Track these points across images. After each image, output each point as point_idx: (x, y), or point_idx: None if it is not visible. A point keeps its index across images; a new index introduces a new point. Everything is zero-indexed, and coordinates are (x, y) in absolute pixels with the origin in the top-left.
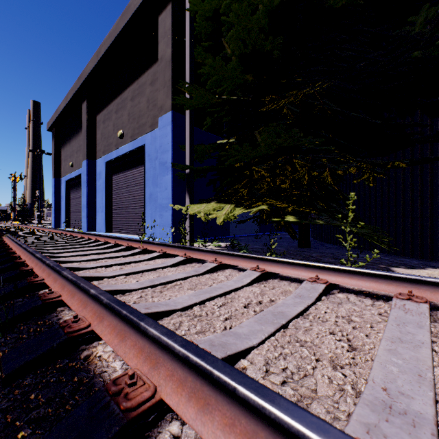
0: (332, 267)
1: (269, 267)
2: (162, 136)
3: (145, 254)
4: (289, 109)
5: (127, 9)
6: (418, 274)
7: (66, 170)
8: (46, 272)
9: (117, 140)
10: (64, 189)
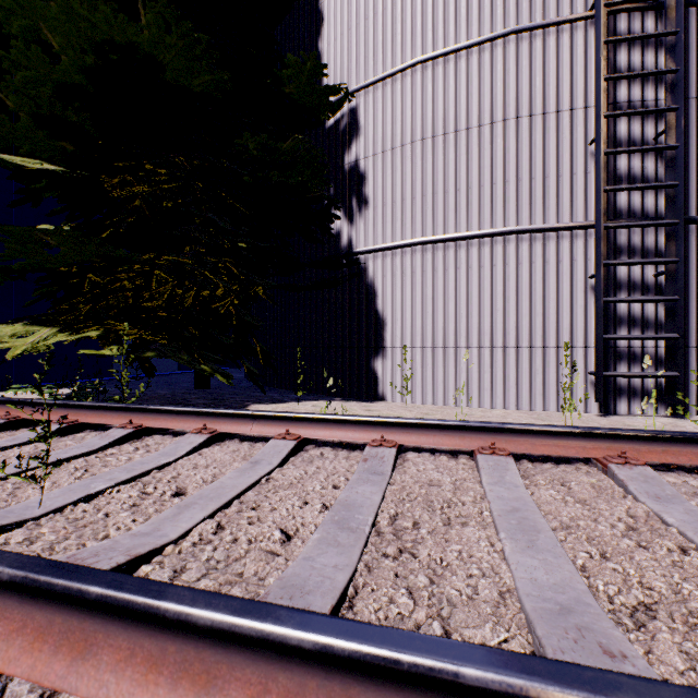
0: (86, 405)
1: (29, 412)
2: None
3: None
4: (146, 201)
5: None
6: (266, 408)
7: None
8: None
9: None
10: None
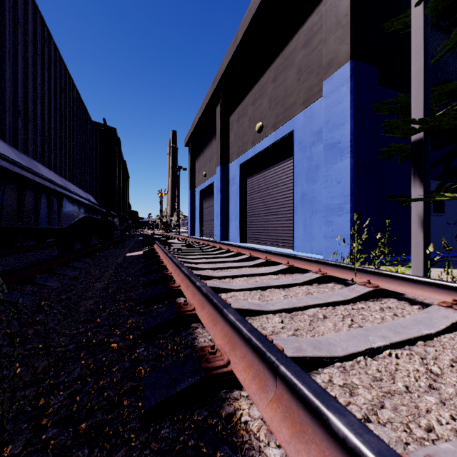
0: None
1: None
2: (330, 106)
3: (377, 297)
4: None
5: None
6: None
7: (200, 180)
8: None
9: (254, 136)
10: (197, 199)
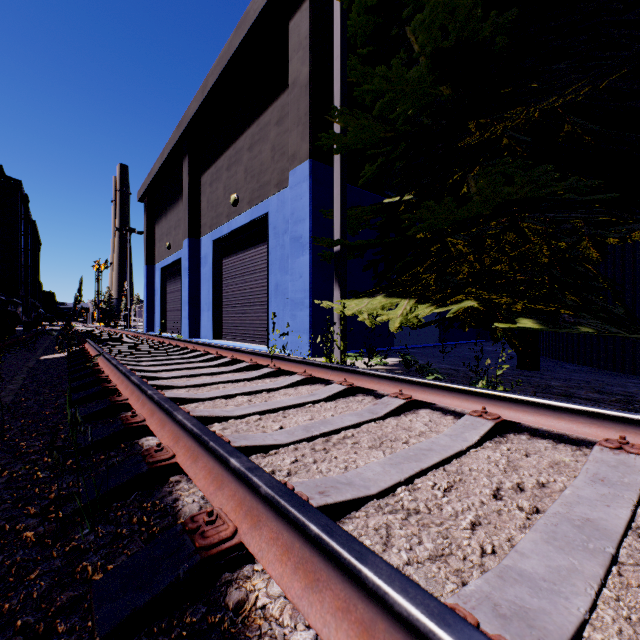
0: None
1: (507, 411)
2: (294, 199)
3: (278, 376)
4: (513, 138)
5: (245, 18)
6: None
7: (162, 254)
8: (147, 408)
9: (229, 208)
10: (158, 280)
